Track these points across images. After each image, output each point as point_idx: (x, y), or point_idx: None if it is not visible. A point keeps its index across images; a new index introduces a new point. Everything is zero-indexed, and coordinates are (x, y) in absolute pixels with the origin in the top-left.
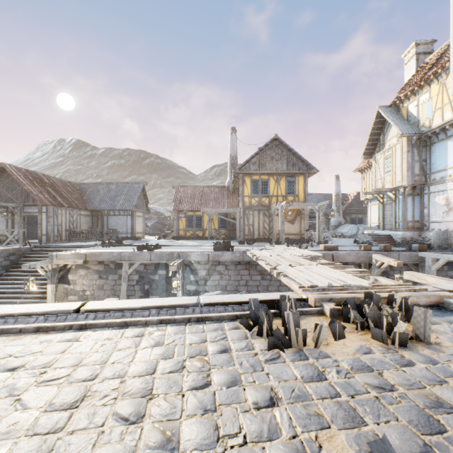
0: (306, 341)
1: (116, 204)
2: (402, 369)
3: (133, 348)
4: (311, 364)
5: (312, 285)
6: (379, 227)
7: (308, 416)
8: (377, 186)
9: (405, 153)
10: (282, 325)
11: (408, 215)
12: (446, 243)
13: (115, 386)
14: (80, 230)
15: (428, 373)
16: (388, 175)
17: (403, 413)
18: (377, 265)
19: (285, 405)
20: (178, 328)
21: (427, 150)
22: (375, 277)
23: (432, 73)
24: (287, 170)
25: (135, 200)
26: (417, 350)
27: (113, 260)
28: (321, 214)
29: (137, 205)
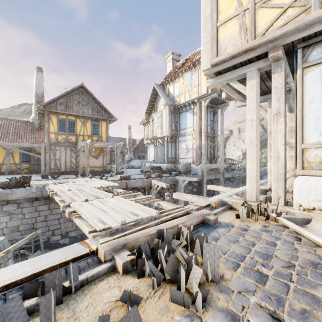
0: None
1: None
2: None
3: None
4: None
5: (104, 228)
6: (154, 161)
7: None
8: (153, 135)
9: (168, 116)
10: None
11: (169, 154)
12: (187, 170)
13: None
14: None
15: None
16: (159, 129)
17: None
18: (155, 187)
19: None
20: None
21: (178, 116)
22: (158, 201)
23: (181, 71)
24: (92, 115)
25: None
26: (215, 303)
27: None
28: (119, 151)
29: None
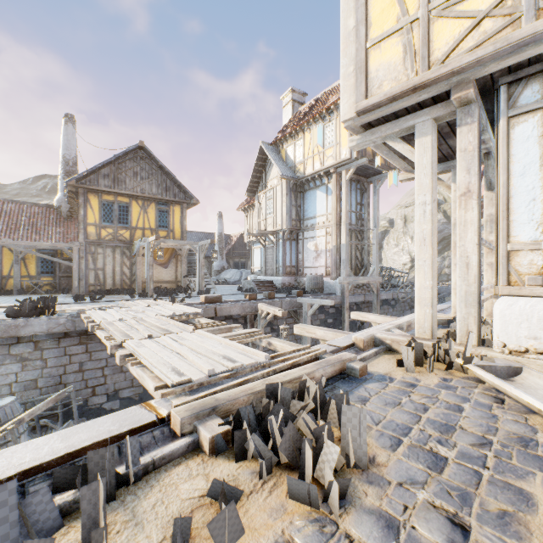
0: None
1: None
2: None
3: None
4: None
5: (181, 382)
6: (261, 272)
7: None
8: (260, 228)
9: (285, 196)
10: None
11: (287, 260)
12: (317, 288)
13: None
14: None
15: None
16: (270, 217)
17: None
18: (263, 315)
19: None
20: None
21: (301, 196)
22: (269, 339)
23: (306, 120)
24: (158, 194)
25: None
26: (360, 500)
27: None
28: (203, 255)
29: None
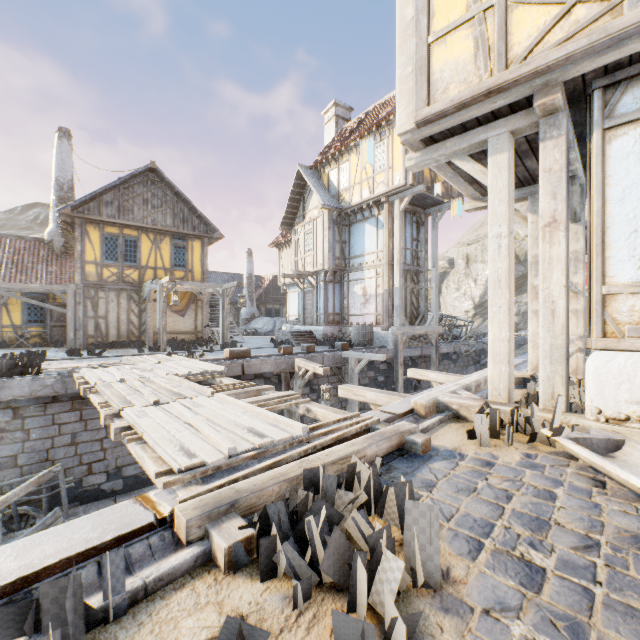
0: None
1: None
2: None
3: None
4: None
5: (190, 466)
6: (299, 321)
7: None
8: (298, 268)
9: (327, 230)
10: None
11: (329, 306)
12: (365, 340)
13: None
14: None
15: None
16: (309, 255)
17: None
18: (301, 373)
19: None
20: None
21: (347, 230)
22: (307, 405)
23: (353, 140)
24: (173, 226)
25: None
26: (434, 639)
27: None
28: (228, 301)
29: None
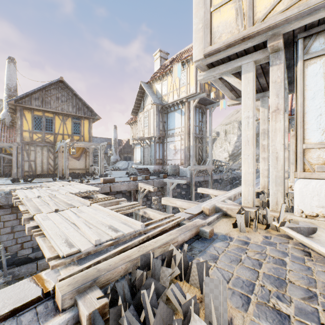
0: None
1: None
2: None
3: None
4: None
5: (70, 253)
6: (141, 163)
7: None
8: (140, 135)
9: (155, 116)
10: None
11: (157, 155)
12: (175, 172)
13: None
14: None
15: None
16: (146, 129)
17: None
18: (142, 191)
19: None
20: None
21: (166, 116)
22: (144, 209)
23: (169, 69)
24: (73, 112)
25: None
26: None
27: None
28: (103, 152)
29: None
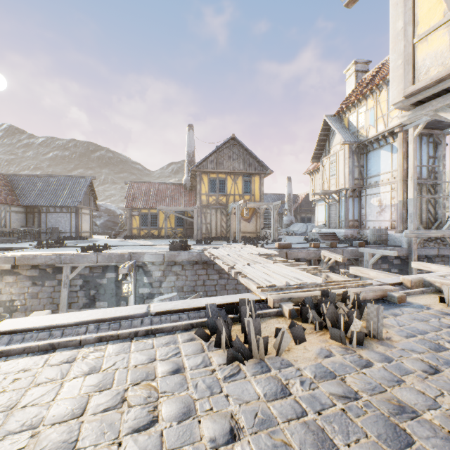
0: (267, 348)
1: (57, 200)
2: (362, 371)
3: (58, 380)
4: (274, 377)
5: (270, 285)
6: (325, 225)
7: (274, 448)
8: (324, 188)
9: (347, 159)
10: (242, 331)
11: (349, 215)
12: (379, 240)
13: (21, 444)
14: (9, 229)
15: (386, 373)
16: (333, 178)
17: (370, 426)
18: (325, 260)
19: (248, 437)
20: (122, 345)
21: (364, 157)
22: (327, 273)
23: (369, 89)
24: (243, 169)
25: (81, 196)
26: (372, 348)
27: (51, 264)
28: (276, 213)
29: (83, 201)
